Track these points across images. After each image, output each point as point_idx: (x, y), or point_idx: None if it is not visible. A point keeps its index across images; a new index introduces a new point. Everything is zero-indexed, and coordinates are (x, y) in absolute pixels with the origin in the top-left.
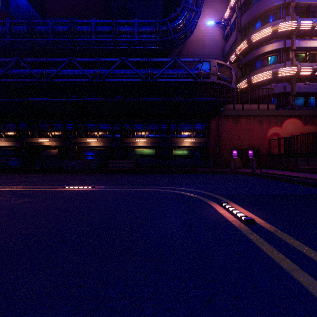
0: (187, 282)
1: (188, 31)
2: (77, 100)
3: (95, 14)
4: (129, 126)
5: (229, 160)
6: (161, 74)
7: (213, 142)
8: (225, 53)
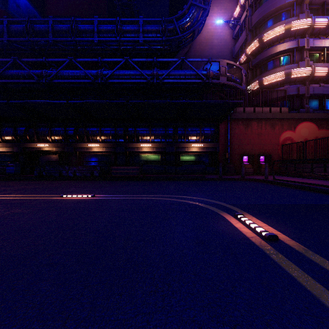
0: (204, 328)
1: (196, 30)
2: (77, 102)
3: (98, 12)
4: (133, 130)
5: (239, 166)
6: (167, 74)
7: (223, 147)
8: (235, 54)
